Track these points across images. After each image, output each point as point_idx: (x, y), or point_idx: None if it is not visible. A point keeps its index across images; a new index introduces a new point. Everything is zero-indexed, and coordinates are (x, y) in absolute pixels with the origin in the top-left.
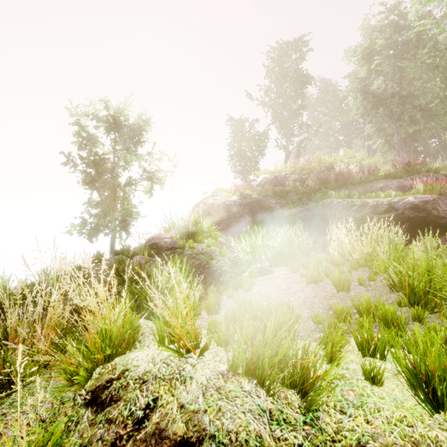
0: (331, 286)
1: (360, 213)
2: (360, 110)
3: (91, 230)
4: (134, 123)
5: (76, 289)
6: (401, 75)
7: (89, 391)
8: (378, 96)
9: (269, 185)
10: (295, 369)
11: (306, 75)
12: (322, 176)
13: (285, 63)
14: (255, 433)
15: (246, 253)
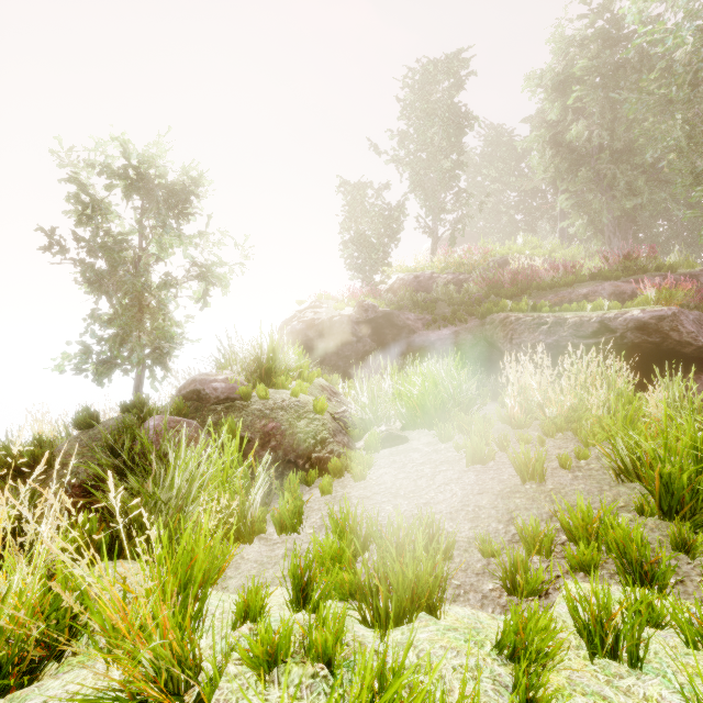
0: (510, 470)
1: (554, 336)
2: (549, 172)
3: (99, 365)
4: (175, 182)
5: None
6: (614, 116)
7: None
8: (577, 149)
9: (405, 290)
10: None
11: (464, 115)
12: (490, 276)
13: (431, 95)
14: None
15: (361, 407)
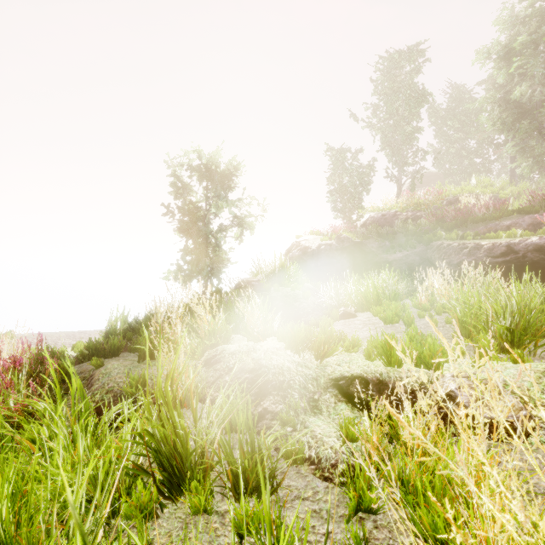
0: (404, 326)
1: (472, 257)
2: (498, 125)
3: (186, 277)
4: (225, 170)
5: (187, 314)
6: None
7: (204, 361)
8: (523, 104)
9: (373, 225)
10: (319, 348)
11: (424, 88)
12: (439, 213)
13: (396, 77)
14: (287, 366)
15: (330, 298)
